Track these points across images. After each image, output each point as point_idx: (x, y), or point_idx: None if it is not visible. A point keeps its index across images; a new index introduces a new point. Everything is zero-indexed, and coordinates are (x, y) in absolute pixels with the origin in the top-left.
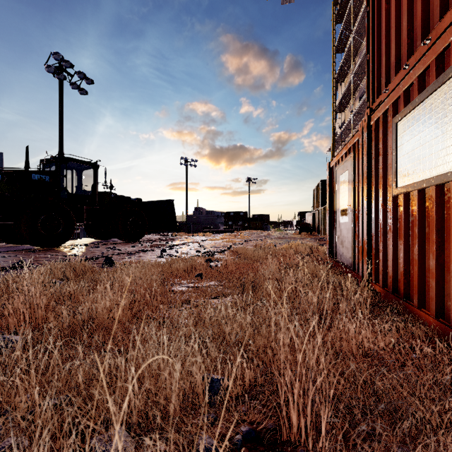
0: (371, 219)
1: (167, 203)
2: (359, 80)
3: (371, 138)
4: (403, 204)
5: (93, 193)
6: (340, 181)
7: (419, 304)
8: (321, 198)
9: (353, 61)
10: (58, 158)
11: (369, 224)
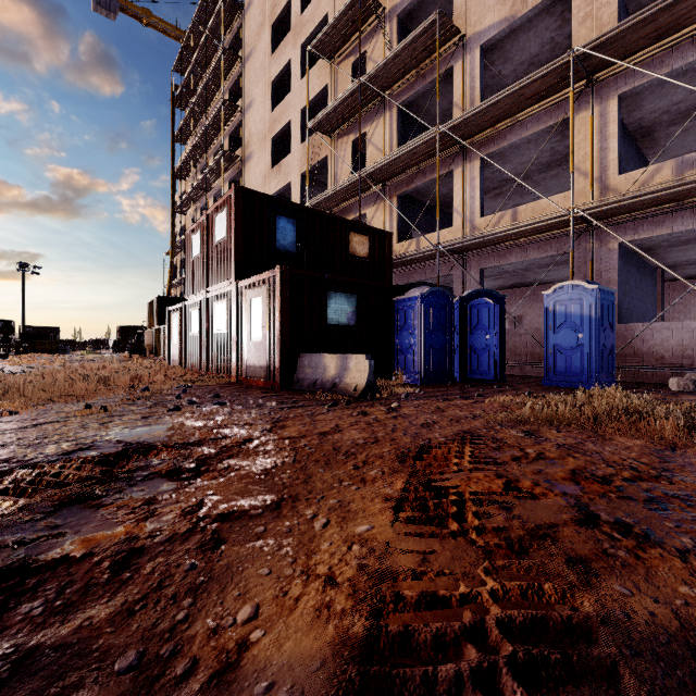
0: (185, 343)
1: None
2: (200, 193)
3: (185, 310)
4: (192, 339)
5: None
6: (174, 321)
7: (195, 368)
8: (159, 317)
9: (195, 166)
10: None
11: (185, 345)
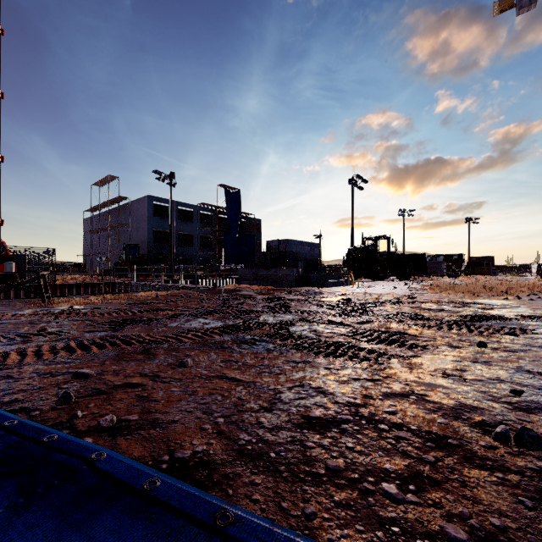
0: None
1: (419, 255)
2: None
3: None
4: None
5: (387, 253)
6: None
7: None
8: None
9: None
10: (377, 237)
11: None
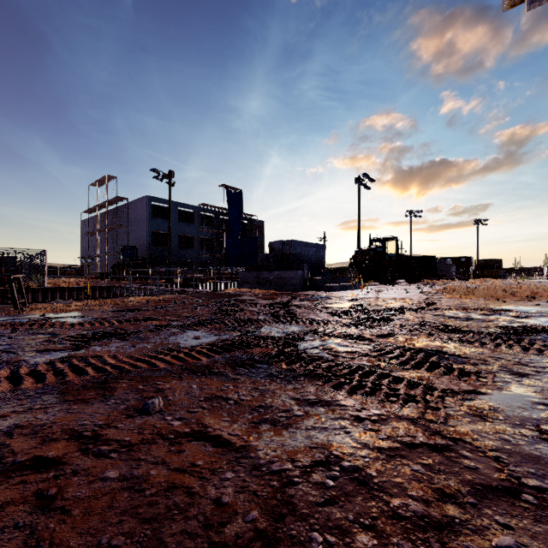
0: None
1: (429, 258)
2: None
3: None
4: None
5: (396, 255)
6: None
7: None
8: None
9: None
10: (385, 239)
11: None
